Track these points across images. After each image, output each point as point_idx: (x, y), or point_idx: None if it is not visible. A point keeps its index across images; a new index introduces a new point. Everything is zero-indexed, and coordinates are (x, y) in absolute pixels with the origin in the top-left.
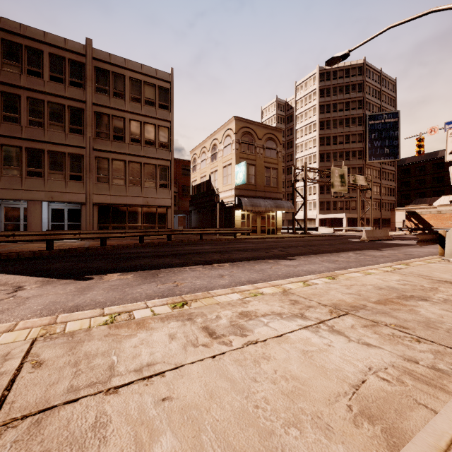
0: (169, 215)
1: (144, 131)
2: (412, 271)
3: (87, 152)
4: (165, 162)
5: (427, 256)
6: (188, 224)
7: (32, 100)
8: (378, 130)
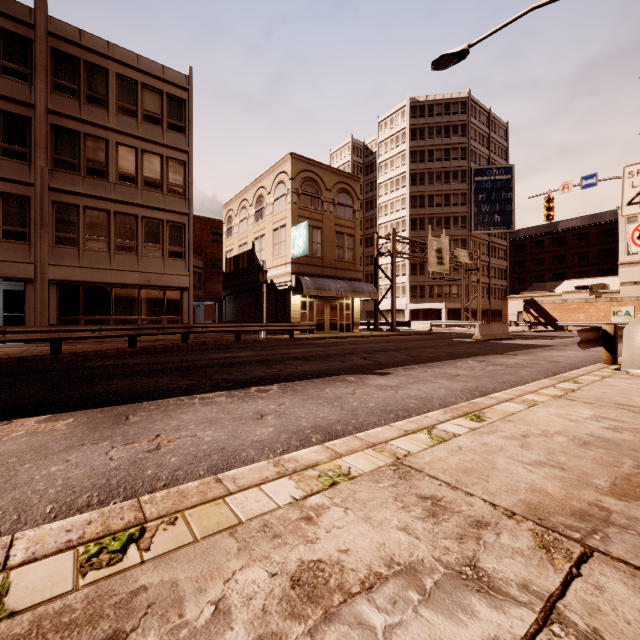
0: (186, 302)
1: (142, 165)
2: (598, 395)
3: (36, 193)
4: (179, 216)
5: (581, 364)
6: (219, 317)
7: None
8: (487, 189)
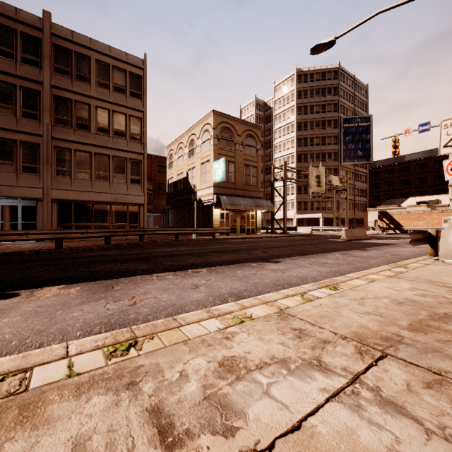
0: (142, 214)
1: (113, 121)
2: (417, 276)
3: (44, 141)
4: (137, 155)
5: (414, 256)
6: (164, 224)
7: None
8: (352, 133)
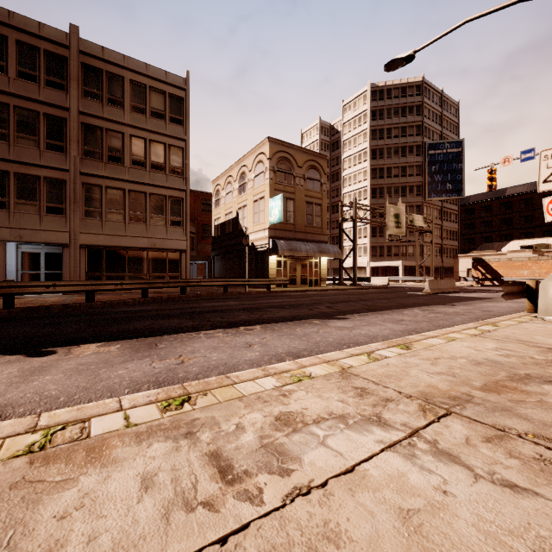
0: (184, 262)
1: (150, 152)
2: (507, 335)
3: (70, 177)
4: (178, 192)
5: (510, 313)
6: (209, 274)
7: None
8: (440, 161)
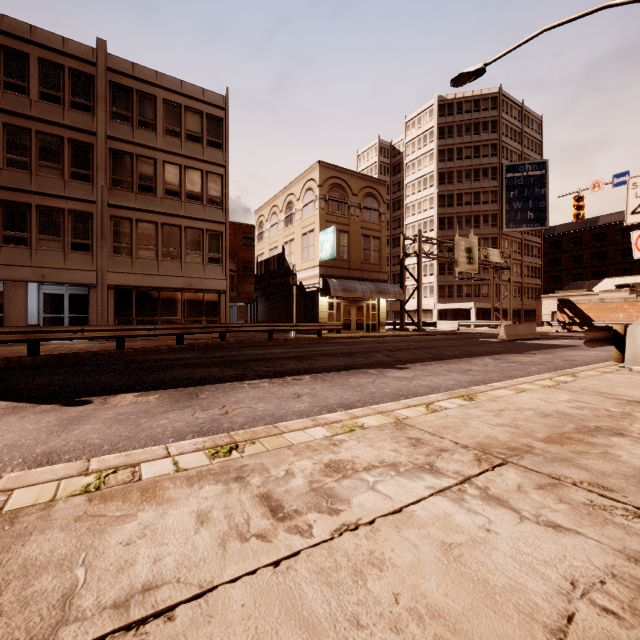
0: (223, 304)
1: (185, 180)
2: (585, 386)
3: (98, 209)
4: (217, 225)
5: (596, 363)
6: (251, 318)
7: (12, 129)
8: (519, 186)
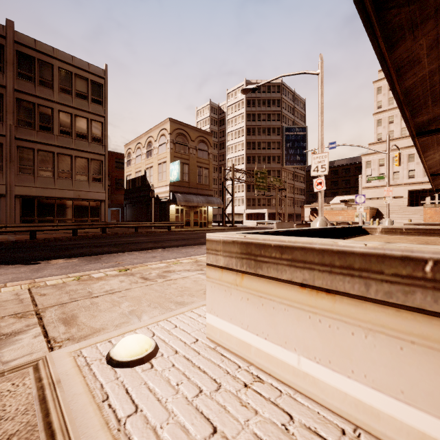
0: (103, 209)
1: (75, 124)
2: None
3: (7, 141)
4: (99, 156)
5: None
6: (122, 218)
7: None
8: (292, 140)
